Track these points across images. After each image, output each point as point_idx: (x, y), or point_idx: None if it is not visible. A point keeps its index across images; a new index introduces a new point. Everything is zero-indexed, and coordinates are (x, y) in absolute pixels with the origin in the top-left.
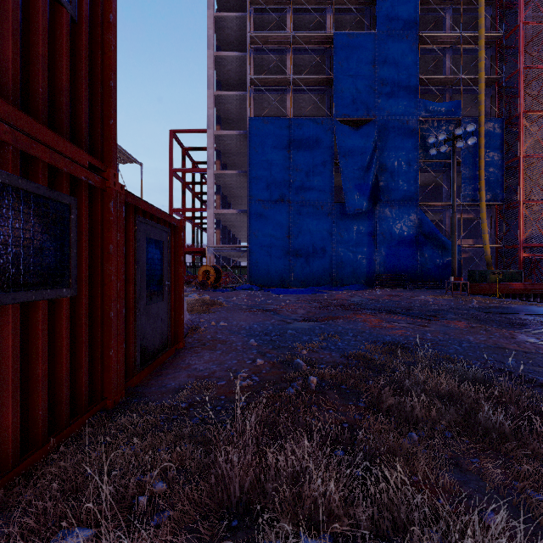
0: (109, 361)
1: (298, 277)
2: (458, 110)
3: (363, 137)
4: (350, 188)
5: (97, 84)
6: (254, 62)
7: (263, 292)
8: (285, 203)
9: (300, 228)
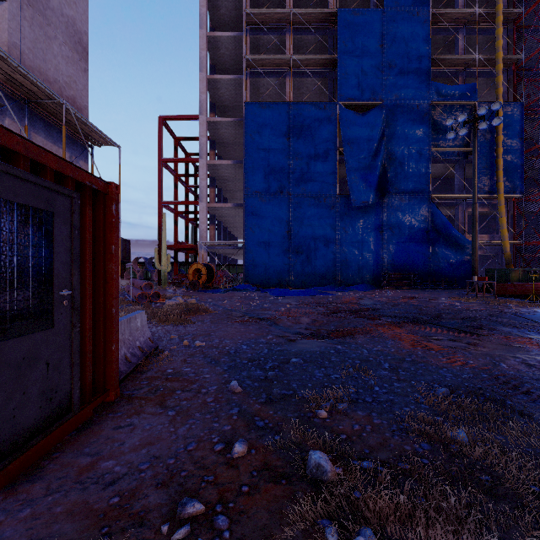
0: None
1: (298, 276)
2: (473, 94)
3: (370, 123)
4: (356, 179)
5: None
6: (250, 43)
7: (260, 293)
8: (284, 195)
9: (301, 223)
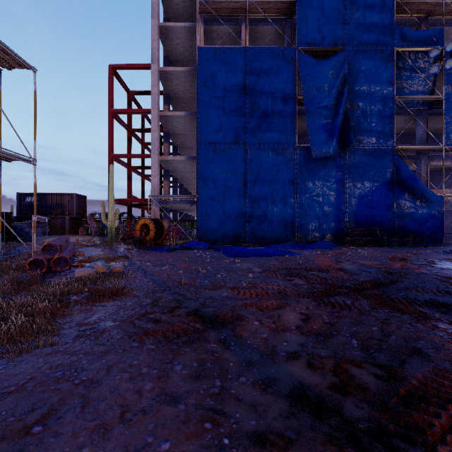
0: None
1: (255, 231)
2: (440, 39)
3: (331, 70)
4: (316, 129)
5: None
6: None
7: (213, 252)
8: (240, 146)
9: (258, 175)
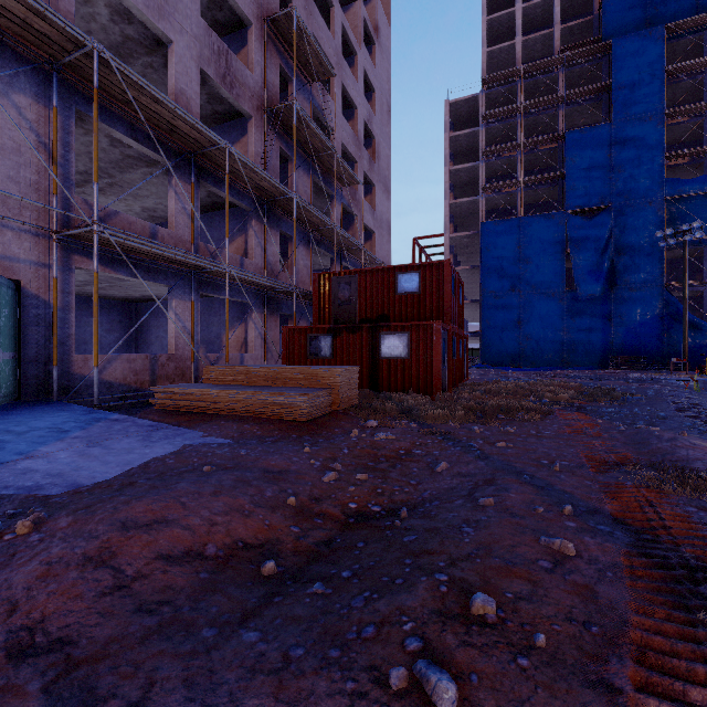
0: (463, 373)
1: (528, 358)
2: None
3: (597, 226)
4: (583, 275)
5: (462, 313)
6: (485, 166)
7: (495, 369)
8: (515, 293)
9: (530, 315)
